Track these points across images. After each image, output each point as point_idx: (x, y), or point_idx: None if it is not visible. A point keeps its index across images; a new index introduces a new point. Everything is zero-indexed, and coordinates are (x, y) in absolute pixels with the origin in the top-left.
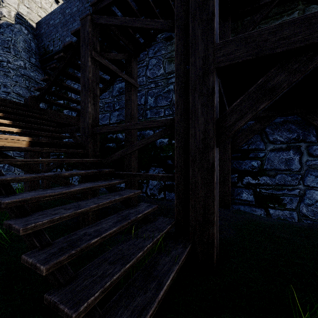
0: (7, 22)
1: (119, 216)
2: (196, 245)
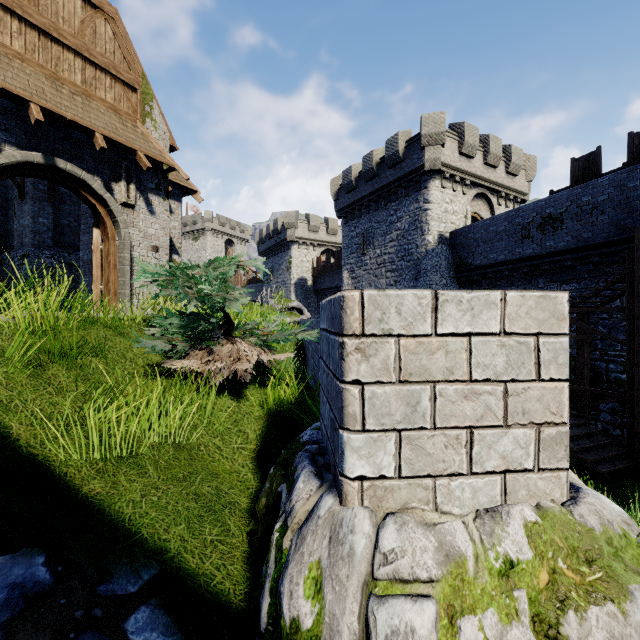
0: (432, 247)
1: (590, 440)
2: (639, 463)
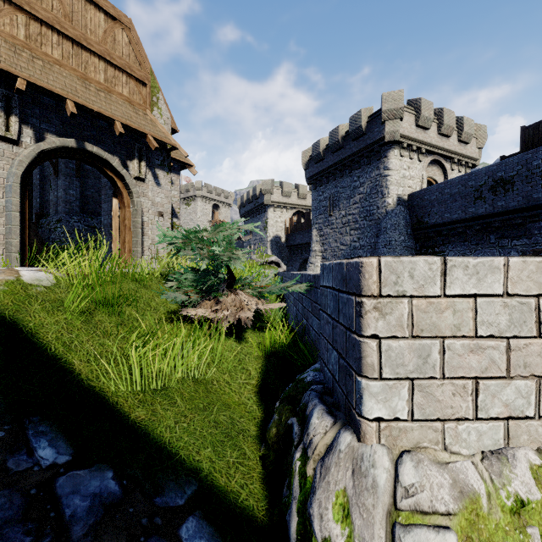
0: (391, 208)
1: None
2: None
